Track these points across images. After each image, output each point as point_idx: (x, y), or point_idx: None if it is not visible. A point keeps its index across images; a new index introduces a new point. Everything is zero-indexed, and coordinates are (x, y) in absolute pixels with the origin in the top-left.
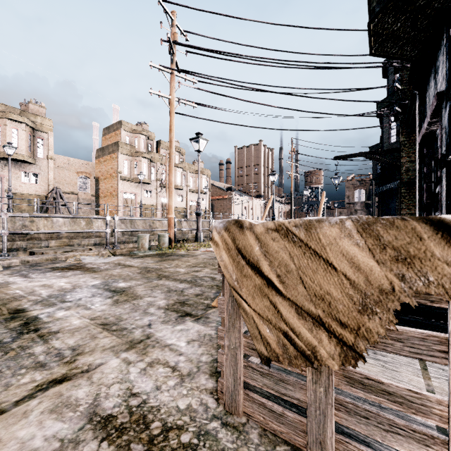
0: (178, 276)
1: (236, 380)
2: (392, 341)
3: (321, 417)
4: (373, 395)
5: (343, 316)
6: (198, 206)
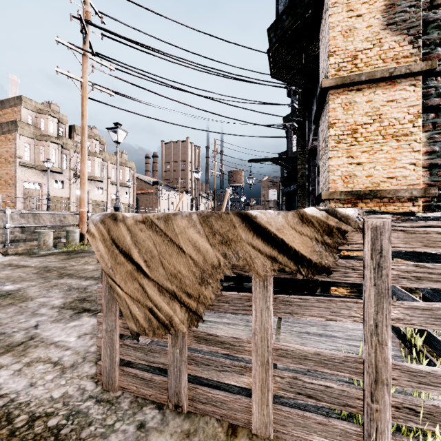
0: (85, 273)
1: (112, 359)
2: (223, 303)
3: (178, 373)
4: (212, 347)
5: (189, 289)
6: (116, 200)
